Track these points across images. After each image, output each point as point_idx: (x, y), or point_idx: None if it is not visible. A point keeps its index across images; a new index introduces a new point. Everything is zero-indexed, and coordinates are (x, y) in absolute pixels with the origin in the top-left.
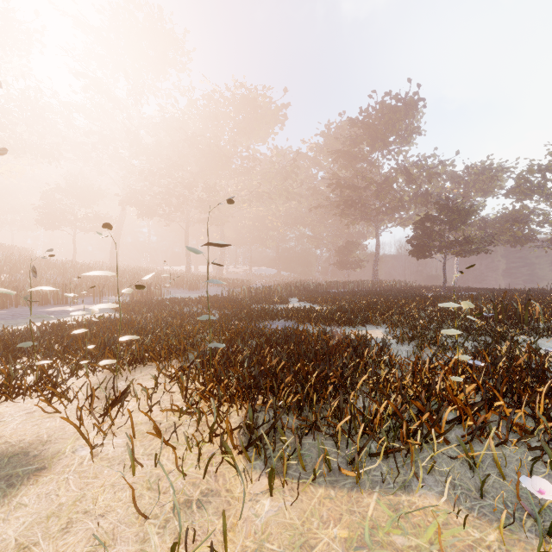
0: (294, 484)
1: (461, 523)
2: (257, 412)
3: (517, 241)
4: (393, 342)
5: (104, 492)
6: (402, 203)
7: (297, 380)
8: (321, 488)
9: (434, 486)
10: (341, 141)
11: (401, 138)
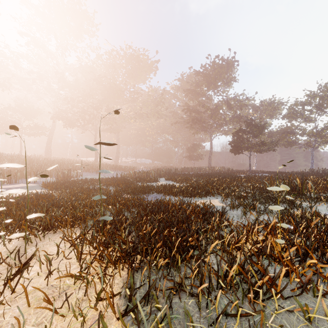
0: None
1: None
2: (135, 272)
3: (289, 144)
4: (227, 208)
5: None
6: (225, 121)
7: (166, 244)
8: None
9: None
10: (189, 84)
11: (225, 83)
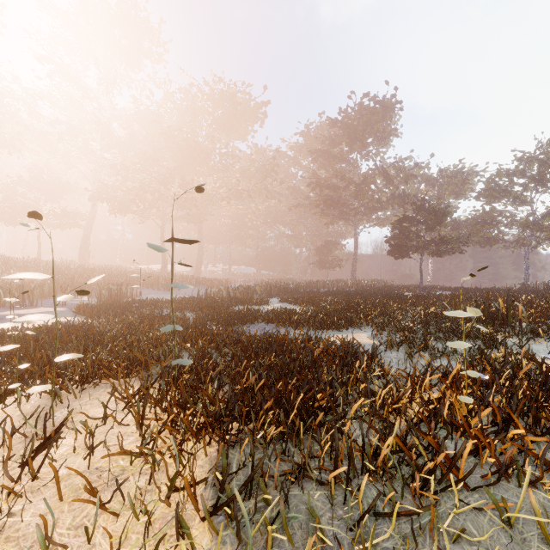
0: None
1: None
2: (230, 448)
3: (487, 241)
4: (381, 348)
5: None
6: (380, 204)
7: (280, 404)
8: None
9: None
10: (320, 141)
11: (379, 139)
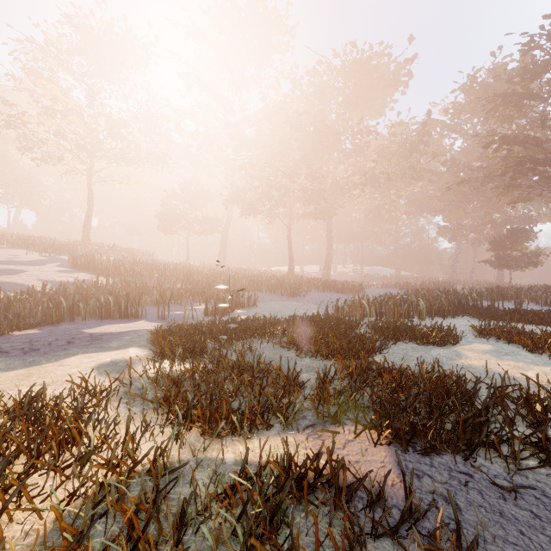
0: None
1: None
2: None
3: None
4: None
5: None
6: None
7: None
8: None
9: None
10: (494, 90)
11: None
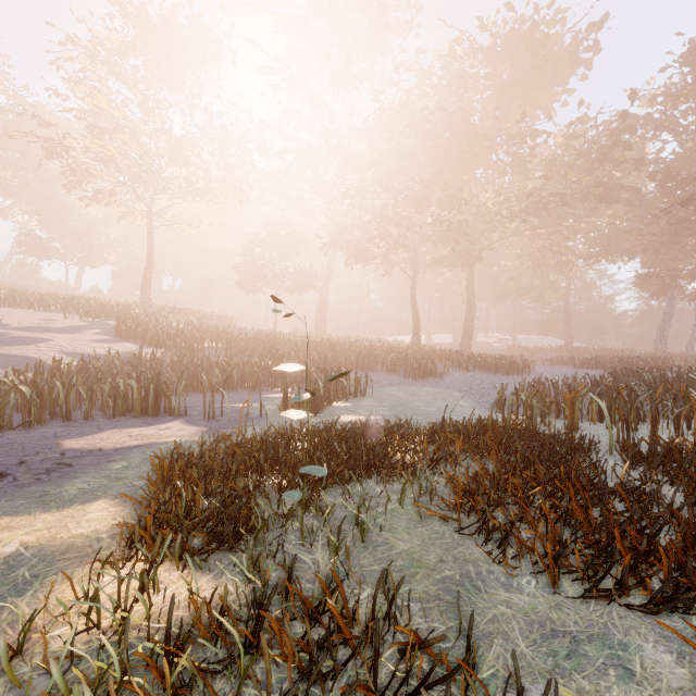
0: None
1: None
2: None
3: None
4: None
5: None
6: None
7: None
8: None
9: None
10: None
11: None
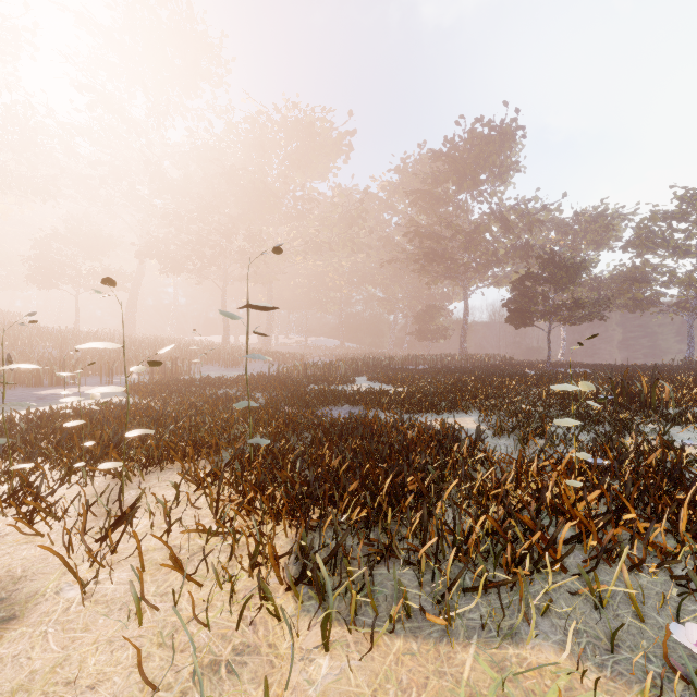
0: (362, 634)
1: (589, 688)
2: (312, 531)
3: (638, 305)
4: (489, 434)
5: (97, 652)
6: (496, 258)
7: (366, 487)
8: (398, 639)
9: (550, 632)
10: (420, 179)
11: (495, 176)
